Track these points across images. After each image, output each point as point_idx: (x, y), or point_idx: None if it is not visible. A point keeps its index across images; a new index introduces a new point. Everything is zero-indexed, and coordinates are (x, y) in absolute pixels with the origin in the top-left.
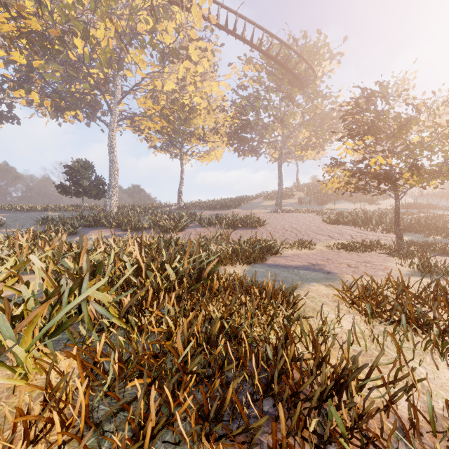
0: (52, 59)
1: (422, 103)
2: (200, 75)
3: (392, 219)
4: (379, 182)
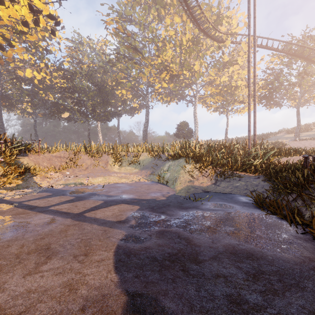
0: (173, 81)
1: None
2: (240, 66)
3: None
4: None
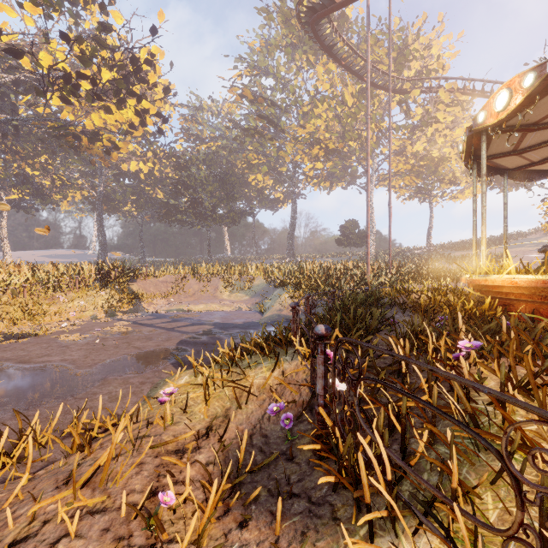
0: (333, 157)
1: None
2: (451, 120)
3: None
4: None
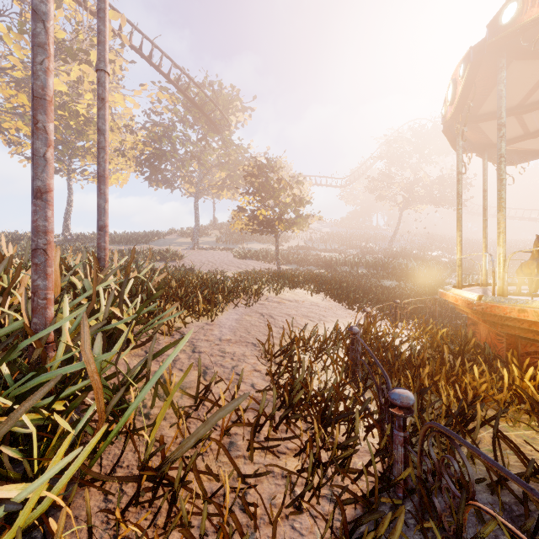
0: None
1: (284, 181)
2: None
3: (284, 256)
4: (263, 226)
